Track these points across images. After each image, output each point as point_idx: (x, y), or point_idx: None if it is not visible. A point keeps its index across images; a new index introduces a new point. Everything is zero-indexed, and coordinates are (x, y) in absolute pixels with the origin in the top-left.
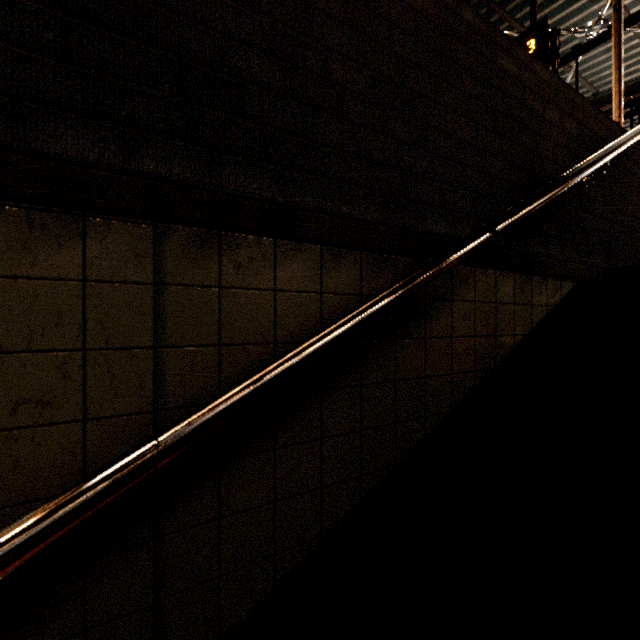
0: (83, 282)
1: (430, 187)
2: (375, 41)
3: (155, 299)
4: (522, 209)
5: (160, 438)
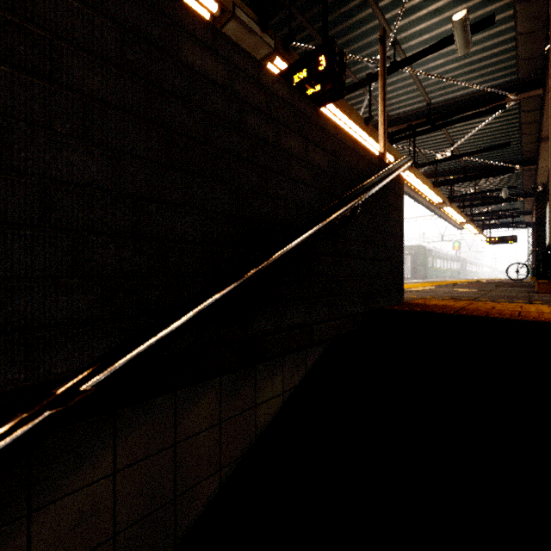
0: None
1: None
2: None
3: None
4: (188, 314)
5: None
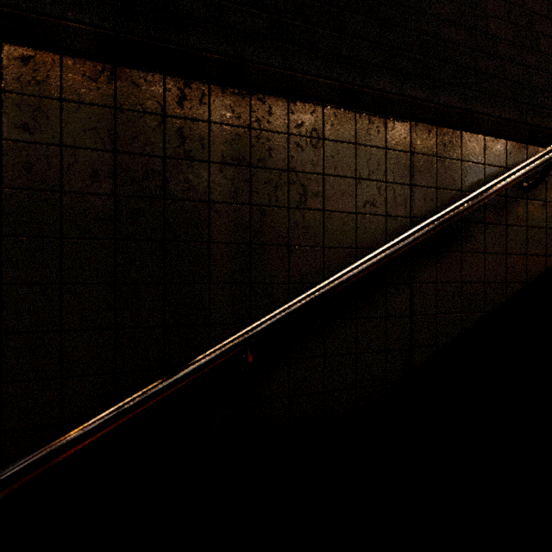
0: (385, 150)
1: (549, 98)
2: (514, 5)
3: (410, 160)
4: None
5: (433, 218)
